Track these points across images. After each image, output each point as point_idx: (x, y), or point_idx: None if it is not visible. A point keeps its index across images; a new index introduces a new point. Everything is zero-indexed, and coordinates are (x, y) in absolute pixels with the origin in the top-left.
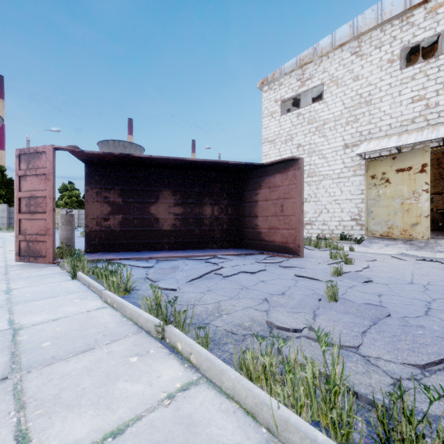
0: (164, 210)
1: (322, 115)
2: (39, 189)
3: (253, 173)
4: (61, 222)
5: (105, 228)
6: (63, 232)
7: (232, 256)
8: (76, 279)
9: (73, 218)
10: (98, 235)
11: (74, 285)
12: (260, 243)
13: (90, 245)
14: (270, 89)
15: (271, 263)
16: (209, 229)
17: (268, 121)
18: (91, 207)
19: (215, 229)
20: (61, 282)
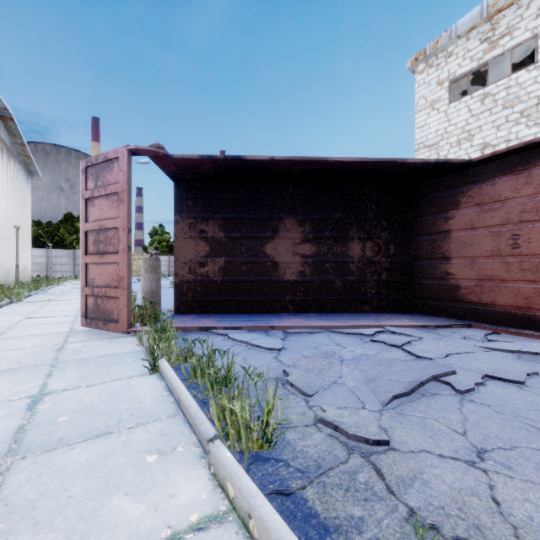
0: (286, 249)
1: (534, 89)
2: (110, 216)
3: (439, 182)
4: (144, 268)
5: (201, 277)
6: (146, 283)
7: (409, 328)
8: (157, 373)
9: (159, 262)
10: (191, 288)
11: (152, 391)
12: (456, 306)
13: (181, 303)
14: (430, 66)
15: (527, 353)
16: (357, 279)
17: (425, 115)
18: (182, 246)
19: (367, 279)
20: (131, 377)
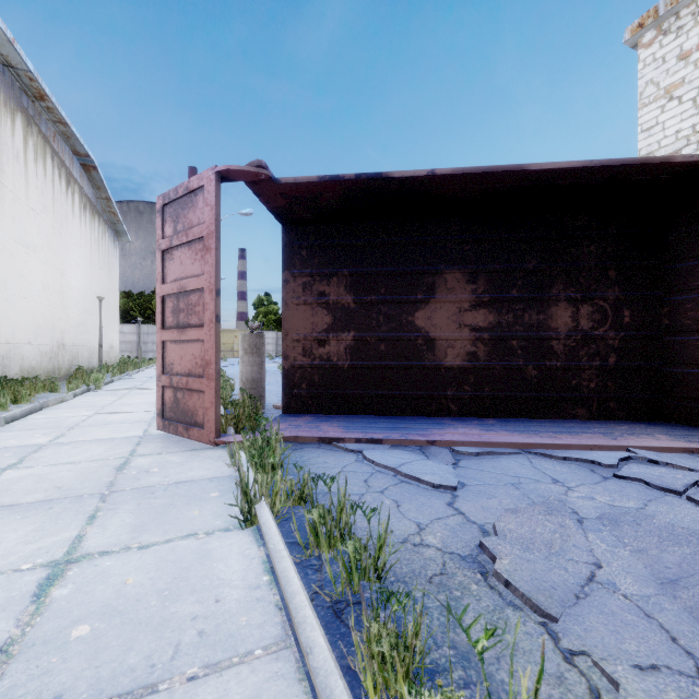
0: (446, 319)
1: None
2: (193, 273)
3: None
4: (242, 348)
5: (320, 361)
6: (245, 368)
7: (675, 452)
8: (254, 527)
9: (263, 340)
10: (306, 376)
11: (242, 571)
12: None
13: (291, 398)
14: (664, 32)
15: None
16: (564, 366)
17: (655, 110)
18: (293, 317)
19: (582, 366)
20: (212, 533)
